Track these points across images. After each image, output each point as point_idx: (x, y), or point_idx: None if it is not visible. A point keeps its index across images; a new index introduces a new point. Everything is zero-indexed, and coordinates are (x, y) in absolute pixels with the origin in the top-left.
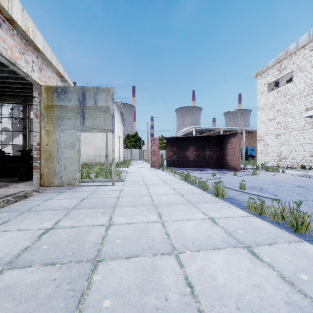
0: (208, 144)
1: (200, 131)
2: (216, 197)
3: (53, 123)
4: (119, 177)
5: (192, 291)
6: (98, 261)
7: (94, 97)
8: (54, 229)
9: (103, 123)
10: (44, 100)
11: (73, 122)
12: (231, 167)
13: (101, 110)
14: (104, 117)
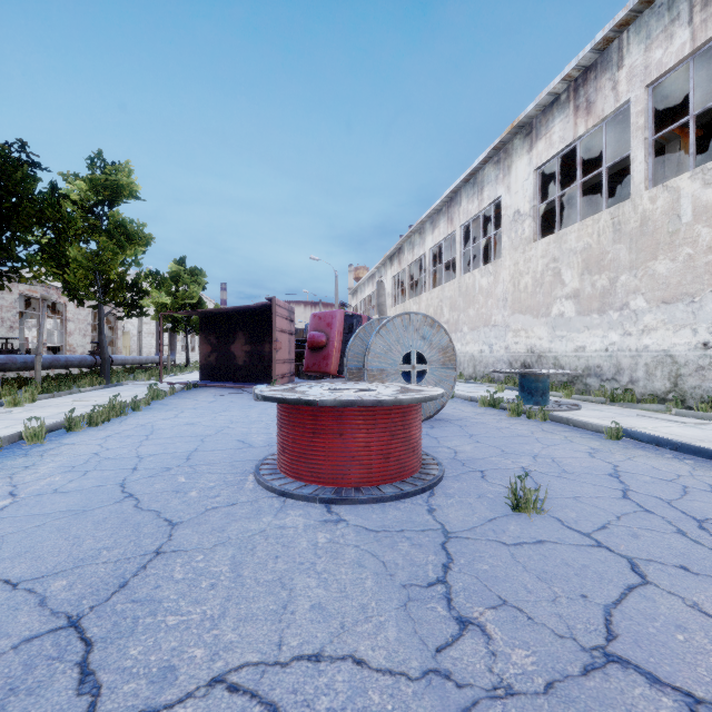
0: None
1: None
2: None
3: None
4: None
5: None
6: None
7: None
8: None
9: None
10: None
11: None
12: None
13: None
14: None
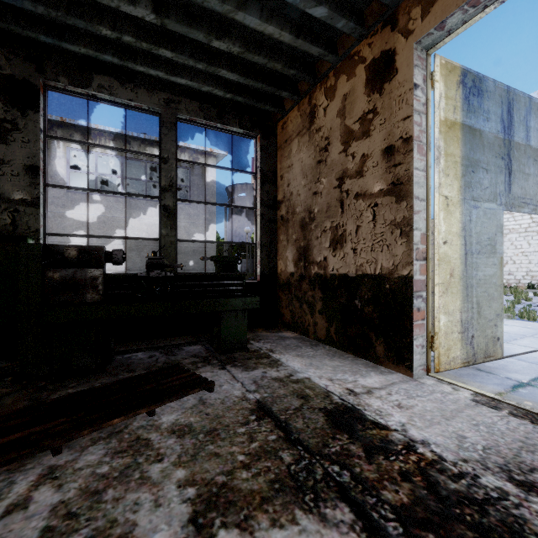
0: None
1: None
2: None
3: (457, 178)
4: None
5: None
6: None
7: (525, 121)
8: None
9: (537, 191)
10: (439, 102)
11: (492, 179)
12: None
13: (535, 158)
14: None
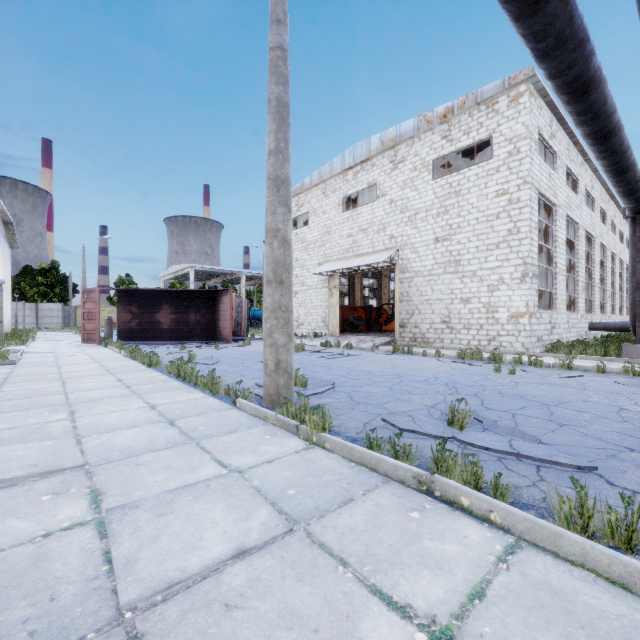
0: (194, 303)
1: (207, 273)
2: (150, 368)
3: None
4: (5, 358)
5: (67, 399)
6: None
7: None
8: None
9: None
10: None
11: None
12: (224, 338)
13: None
14: None
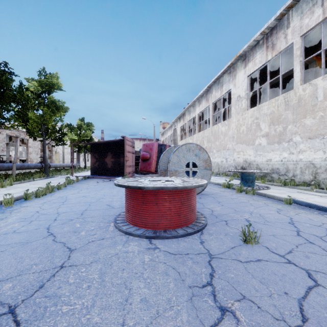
0: None
1: None
2: None
3: None
4: None
5: None
6: None
7: None
8: None
9: None
10: None
11: None
12: None
13: None
14: None
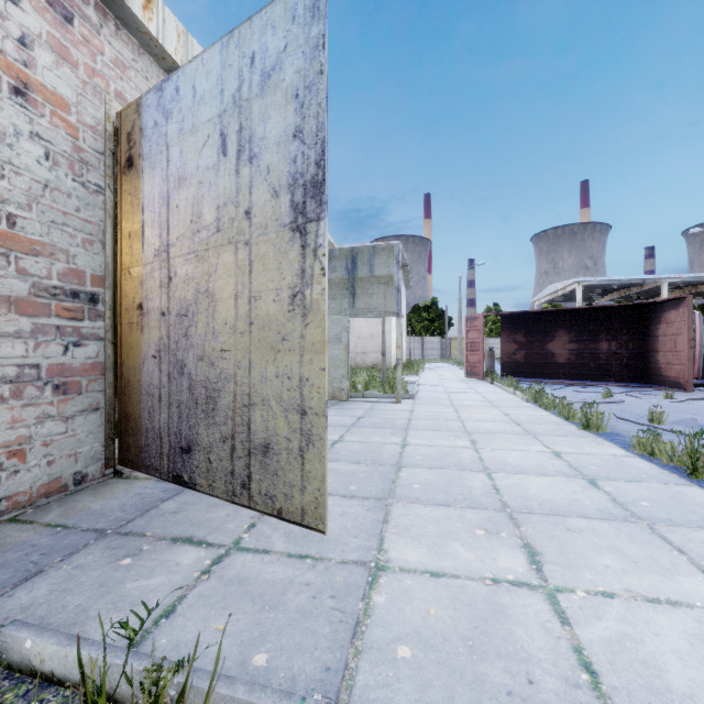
0: (606, 326)
1: (598, 289)
2: (585, 431)
3: None
4: (405, 391)
5: (497, 492)
6: (401, 466)
7: (369, 262)
8: (342, 442)
9: (383, 302)
10: None
11: (338, 303)
12: (668, 380)
13: (380, 282)
14: (385, 293)
